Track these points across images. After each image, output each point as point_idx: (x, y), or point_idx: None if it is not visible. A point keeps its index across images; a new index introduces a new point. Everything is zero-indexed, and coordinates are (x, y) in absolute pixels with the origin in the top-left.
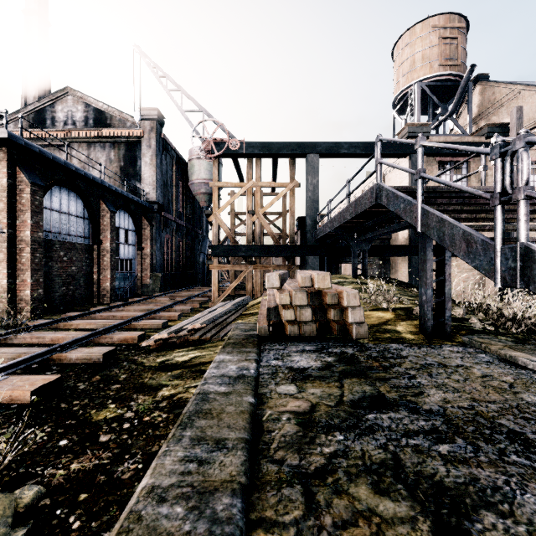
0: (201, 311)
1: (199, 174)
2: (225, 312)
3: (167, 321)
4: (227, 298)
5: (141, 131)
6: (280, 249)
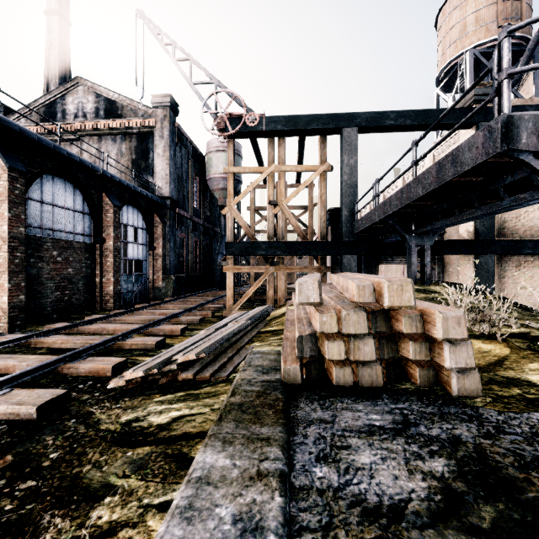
0: (212, 323)
1: (217, 168)
2: (237, 331)
3: (165, 338)
4: (245, 304)
5: (154, 120)
6: (308, 246)
